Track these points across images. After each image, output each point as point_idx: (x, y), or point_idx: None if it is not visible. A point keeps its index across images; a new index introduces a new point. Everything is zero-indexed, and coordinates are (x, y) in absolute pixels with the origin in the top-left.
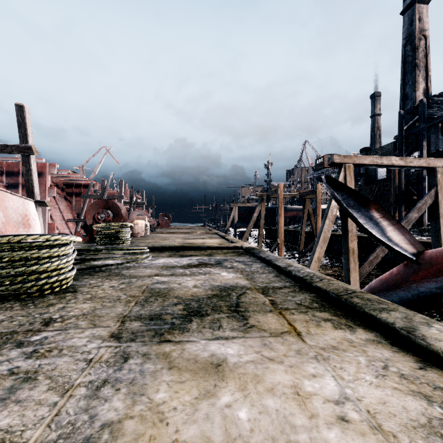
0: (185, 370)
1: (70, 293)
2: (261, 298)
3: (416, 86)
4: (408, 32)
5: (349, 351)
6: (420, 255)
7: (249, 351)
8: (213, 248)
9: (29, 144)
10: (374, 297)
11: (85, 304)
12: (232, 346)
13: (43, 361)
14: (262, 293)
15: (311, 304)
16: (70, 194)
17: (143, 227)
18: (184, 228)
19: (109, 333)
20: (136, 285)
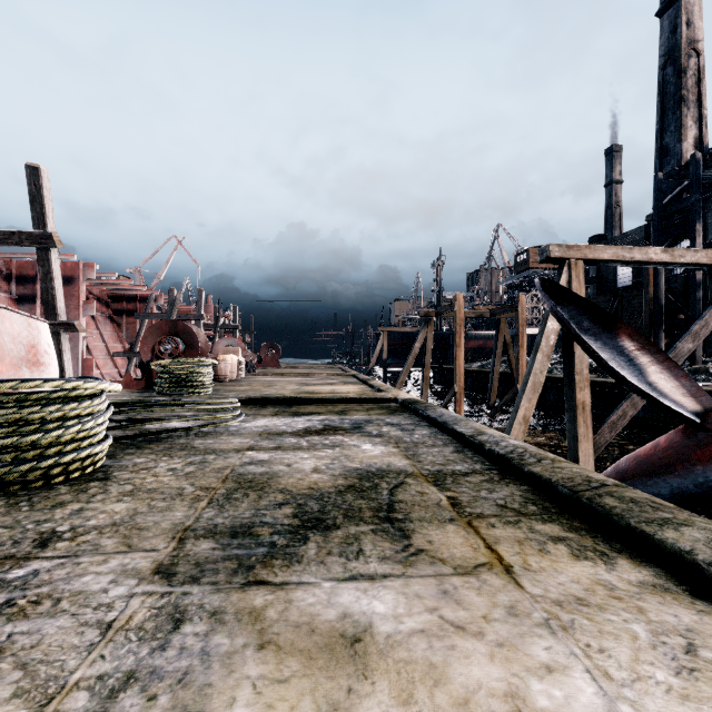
0: (290, 651)
1: (98, 481)
2: (434, 494)
3: (682, 133)
4: (669, 45)
5: (612, 611)
6: (709, 414)
7: (416, 608)
8: (348, 400)
9: (48, 230)
10: (642, 497)
11: (119, 504)
12: (382, 595)
13: (19, 626)
14: (434, 483)
15: (524, 506)
16: (118, 312)
17: (234, 365)
18: (301, 367)
19: (152, 565)
20: (214, 467)
